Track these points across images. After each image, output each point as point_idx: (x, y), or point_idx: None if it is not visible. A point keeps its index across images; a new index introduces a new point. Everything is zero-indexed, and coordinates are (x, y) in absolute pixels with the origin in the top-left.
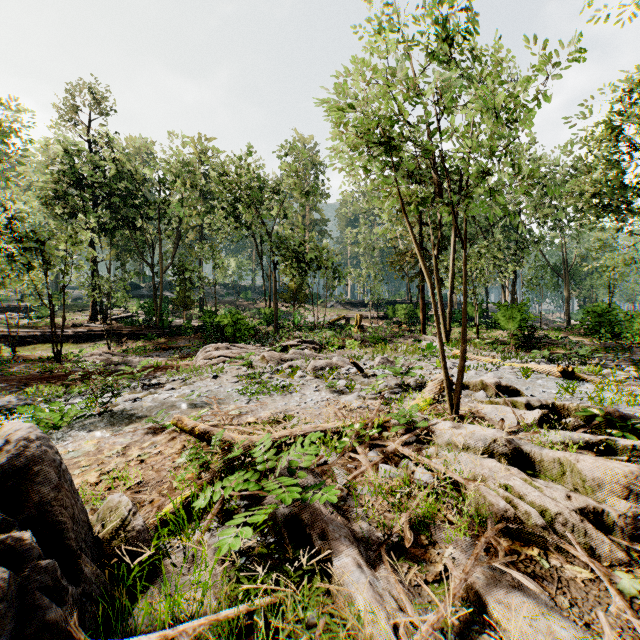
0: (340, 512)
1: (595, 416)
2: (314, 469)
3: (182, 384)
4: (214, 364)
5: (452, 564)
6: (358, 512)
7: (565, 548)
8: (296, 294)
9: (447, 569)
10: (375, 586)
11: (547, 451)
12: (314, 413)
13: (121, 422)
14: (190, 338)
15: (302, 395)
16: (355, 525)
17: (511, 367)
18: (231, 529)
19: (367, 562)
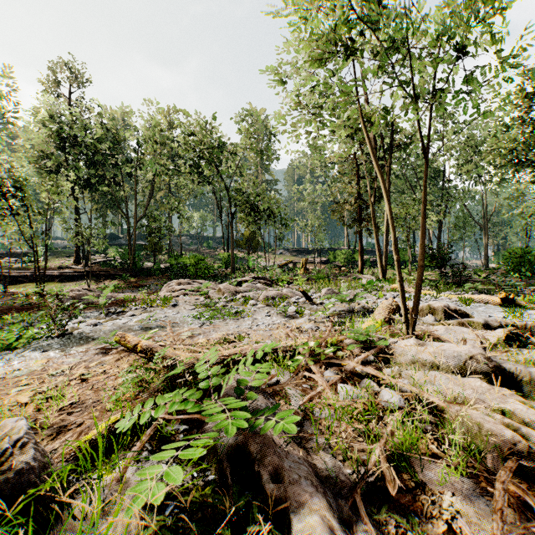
0: (296, 440)
1: None
2: (265, 389)
3: (143, 311)
4: (175, 296)
5: (469, 528)
6: (318, 441)
7: None
8: (250, 241)
9: (453, 529)
10: None
11: (533, 370)
12: (265, 334)
13: (76, 343)
14: (159, 278)
15: (254, 319)
16: (316, 458)
17: (448, 298)
18: (149, 469)
19: (341, 521)
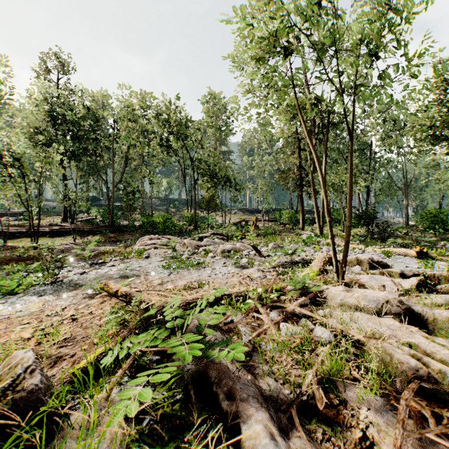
0: (246, 368)
1: None
2: (221, 327)
3: (121, 262)
4: (147, 249)
5: (378, 434)
6: (264, 368)
7: None
8: (210, 203)
9: (367, 436)
10: None
11: (437, 311)
12: (222, 282)
13: (67, 289)
14: (133, 234)
15: (213, 269)
16: (262, 382)
17: (373, 251)
18: (131, 389)
19: (280, 429)
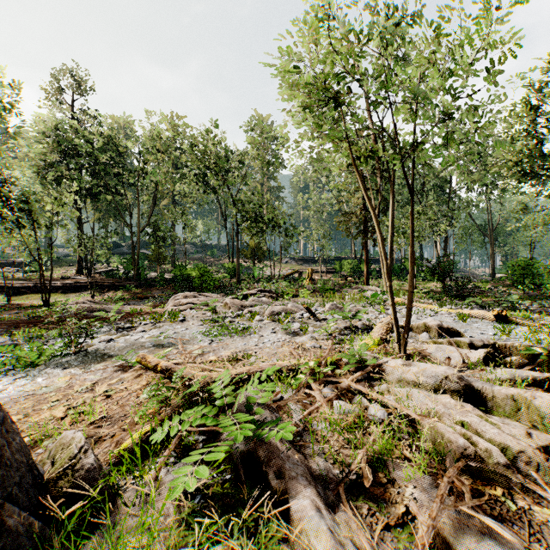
0: (296, 448)
1: (537, 355)
2: (271, 405)
3: (152, 327)
4: (182, 310)
5: (416, 507)
6: (314, 448)
7: (531, 488)
8: (255, 251)
9: (409, 511)
10: (336, 533)
11: (498, 388)
12: (271, 352)
13: (94, 360)
14: (163, 289)
15: (260, 336)
16: (312, 462)
17: (448, 312)
18: (184, 468)
19: (326, 504)
